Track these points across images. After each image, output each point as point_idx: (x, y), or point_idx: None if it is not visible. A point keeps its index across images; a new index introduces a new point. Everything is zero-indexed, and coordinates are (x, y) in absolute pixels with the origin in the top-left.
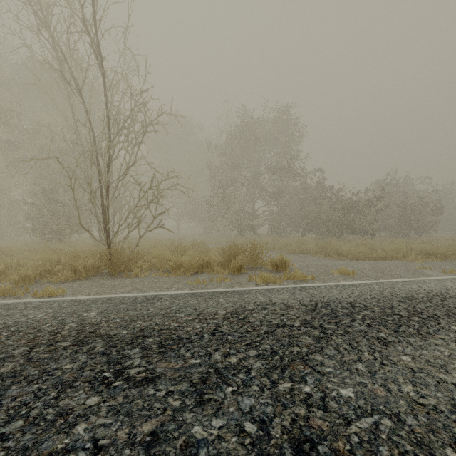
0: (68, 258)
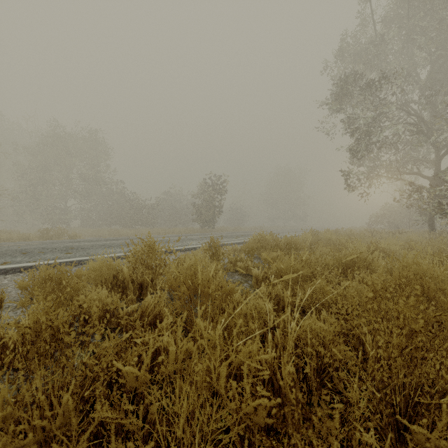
0: None
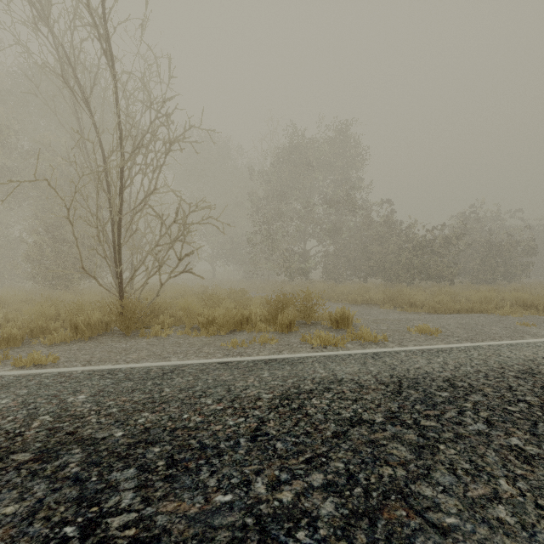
0: (68, 312)
